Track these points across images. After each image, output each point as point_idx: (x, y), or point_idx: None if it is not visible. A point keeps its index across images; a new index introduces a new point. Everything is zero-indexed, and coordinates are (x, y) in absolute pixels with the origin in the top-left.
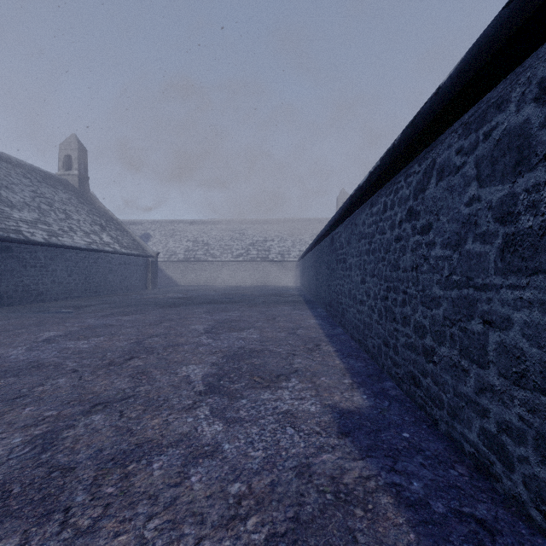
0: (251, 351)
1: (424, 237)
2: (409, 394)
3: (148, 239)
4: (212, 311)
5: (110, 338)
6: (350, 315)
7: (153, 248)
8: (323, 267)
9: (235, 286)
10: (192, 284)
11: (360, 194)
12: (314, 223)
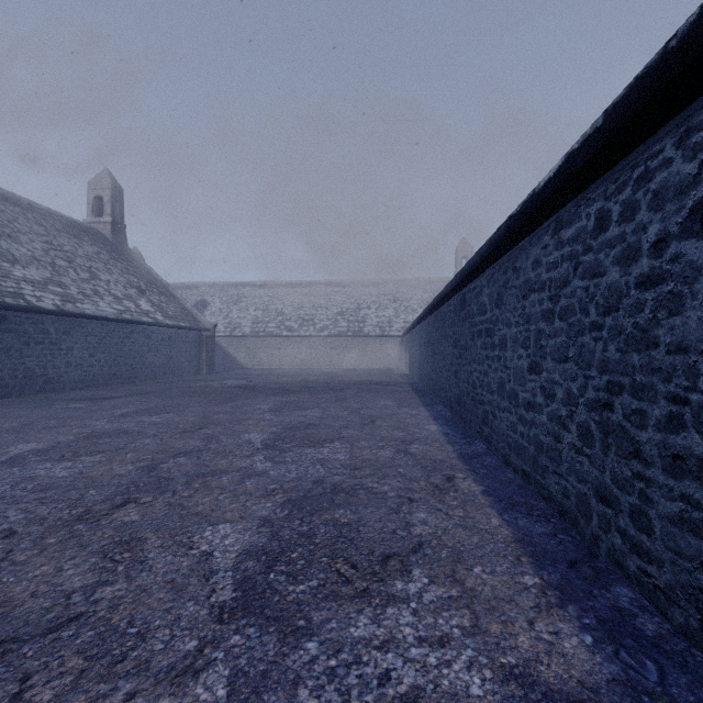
0: (334, 491)
1: None
2: (696, 640)
3: (206, 307)
4: (280, 409)
5: (111, 457)
6: (501, 424)
7: (212, 319)
8: (446, 343)
9: (319, 369)
10: (261, 366)
11: (535, 207)
12: (424, 284)
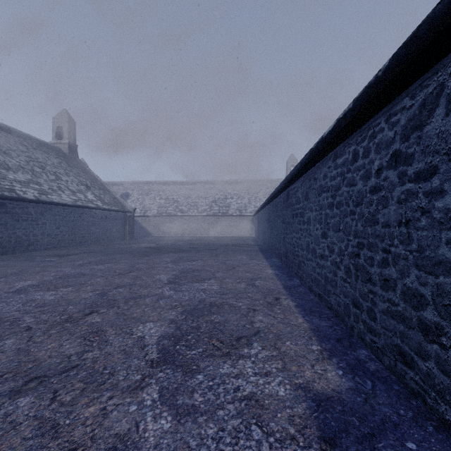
0: (211, 306)
1: (421, 185)
2: (393, 371)
3: (128, 197)
4: (177, 261)
5: (78, 288)
6: (308, 268)
7: (132, 205)
8: (278, 221)
9: (200, 236)
10: (164, 235)
11: (323, 145)
12: (267, 183)
